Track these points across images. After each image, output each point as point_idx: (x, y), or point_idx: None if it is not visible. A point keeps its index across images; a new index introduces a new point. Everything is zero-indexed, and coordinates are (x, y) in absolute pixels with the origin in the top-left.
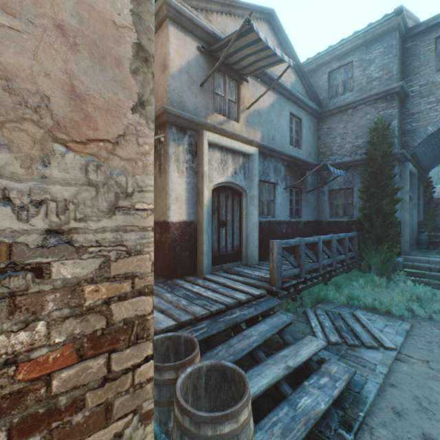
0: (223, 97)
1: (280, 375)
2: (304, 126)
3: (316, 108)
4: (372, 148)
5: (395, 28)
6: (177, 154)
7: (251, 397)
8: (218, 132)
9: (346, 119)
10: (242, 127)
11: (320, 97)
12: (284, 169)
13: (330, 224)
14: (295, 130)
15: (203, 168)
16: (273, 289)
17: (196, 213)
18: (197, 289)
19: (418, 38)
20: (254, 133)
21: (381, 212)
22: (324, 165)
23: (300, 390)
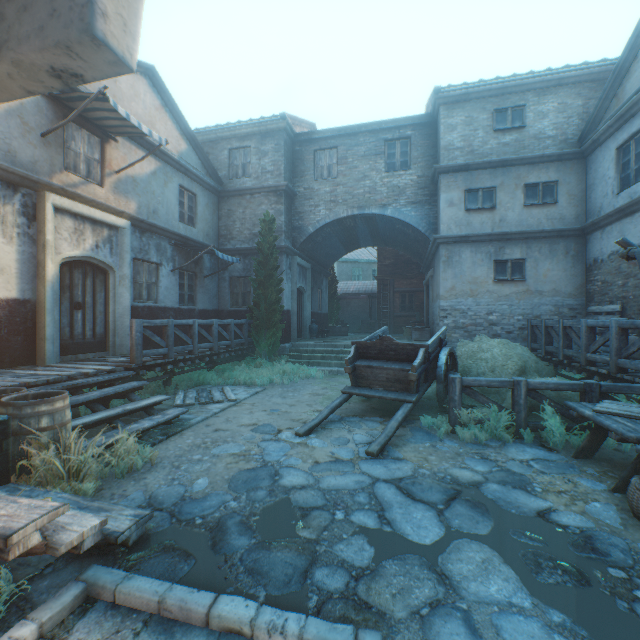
0: (79, 154)
1: (114, 413)
2: (200, 203)
3: (215, 186)
4: (262, 239)
5: (284, 130)
6: (4, 215)
7: (82, 424)
8: (70, 195)
9: (246, 205)
10: (109, 193)
11: (221, 174)
12: (173, 249)
13: (231, 314)
14: (188, 206)
15: (47, 237)
16: (133, 366)
17: (35, 290)
18: (34, 371)
19: (303, 145)
20: (128, 202)
21: (268, 300)
22: (211, 250)
23: (134, 423)
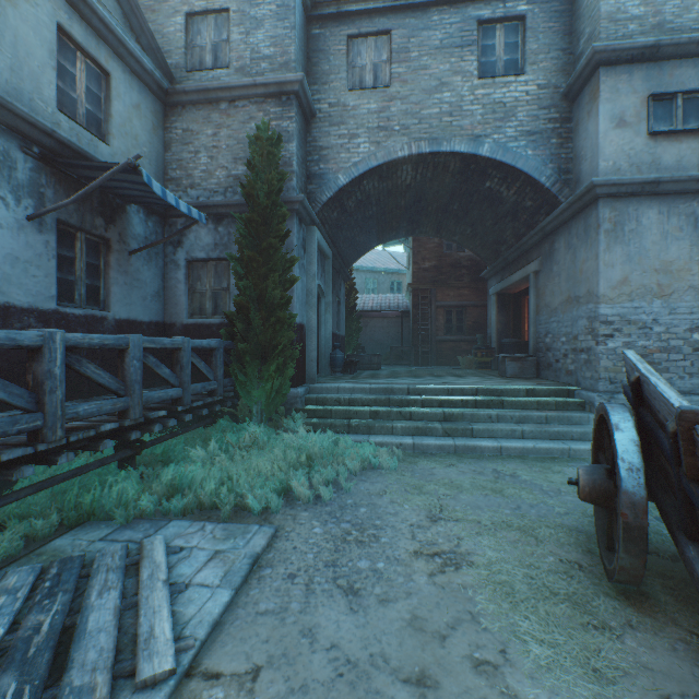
0: None
1: None
2: (119, 95)
3: (155, 72)
4: (253, 175)
5: None
6: None
7: None
8: None
9: (219, 121)
10: None
11: (170, 60)
12: (34, 165)
13: (190, 330)
14: (87, 89)
15: None
16: None
17: None
18: None
19: (328, 25)
20: None
21: (266, 300)
22: (131, 165)
23: None
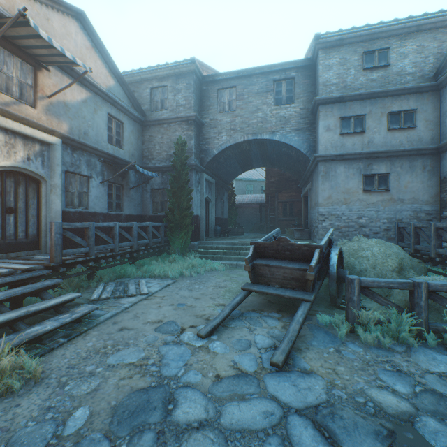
0: (11, 77)
1: (14, 316)
2: (126, 129)
3: (139, 116)
4: (176, 158)
5: (193, 72)
6: None
7: None
8: (0, 112)
9: (163, 132)
10: (41, 114)
11: (144, 108)
12: (102, 164)
13: (152, 218)
14: (116, 131)
15: None
16: (51, 264)
17: None
18: None
19: (209, 85)
20: (60, 123)
21: (180, 207)
22: (133, 165)
23: (36, 325)
